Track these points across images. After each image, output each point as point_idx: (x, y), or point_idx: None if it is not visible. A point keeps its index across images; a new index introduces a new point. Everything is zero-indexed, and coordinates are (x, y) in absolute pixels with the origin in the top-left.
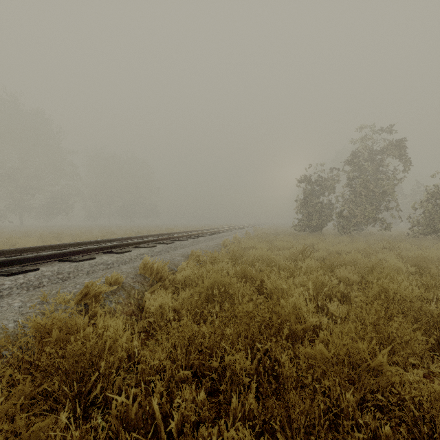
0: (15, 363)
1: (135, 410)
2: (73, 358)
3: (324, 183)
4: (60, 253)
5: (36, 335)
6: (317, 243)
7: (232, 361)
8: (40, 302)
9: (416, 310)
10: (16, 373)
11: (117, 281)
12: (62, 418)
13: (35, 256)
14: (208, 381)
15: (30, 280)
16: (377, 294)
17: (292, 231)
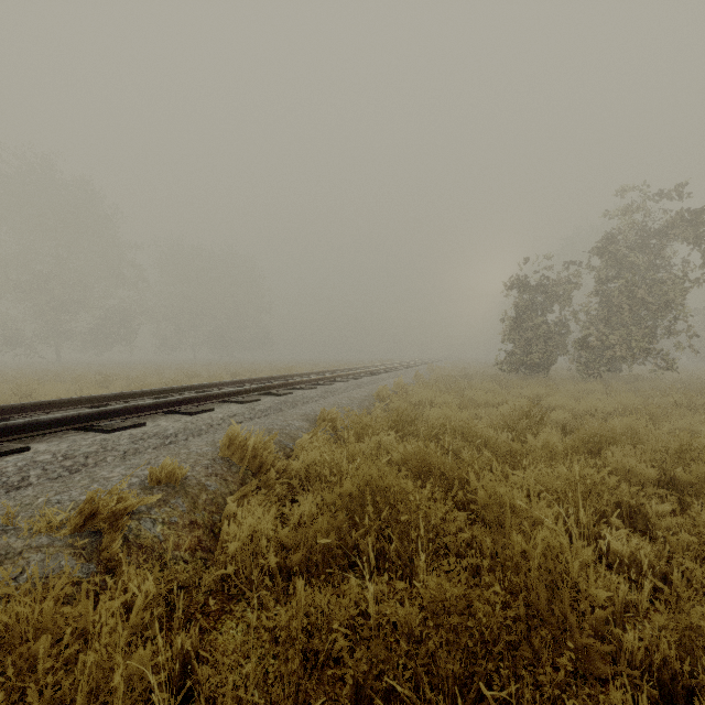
0: None
1: None
2: None
3: (553, 289)
4: (80, 415)
5: None
6: (546, 394)
7: None
8: None
9: None
10: None
11: (172, 475)
12: None
13: (28, 423)
14: None
15: (4, 472)
16: None
17: (494, 372)
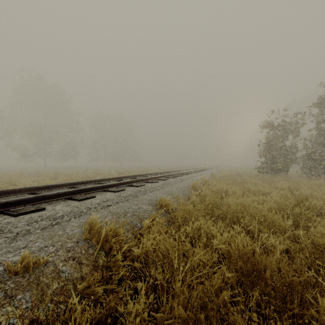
0: None
1: None
2: None
3: (289, 127)
4: None
5: None
6: (294, 187)
7: None
8: None
9: None
10: None
11: (29, 266)
12: None
13: None
14: None
15: None
16: None
17: (253, 172)
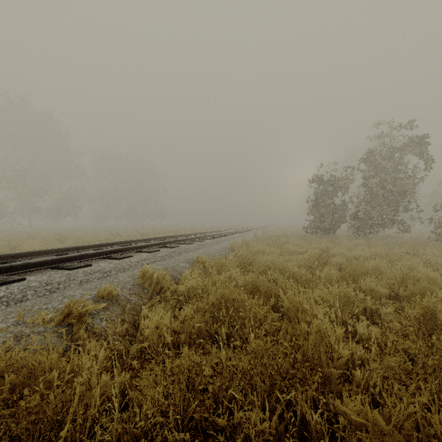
0: None
1: None
2: (27, 418)
3: (338, 182)
4: (53, 260)
5: None
6: (331, 246)
7: (245, 421)
8: (15, 323)
9: None
10: None
11: (110, 294)
12: None
13: (23, 264)
14: None
15: (12, 292)
16: (421, 317)
17: (303, 233)
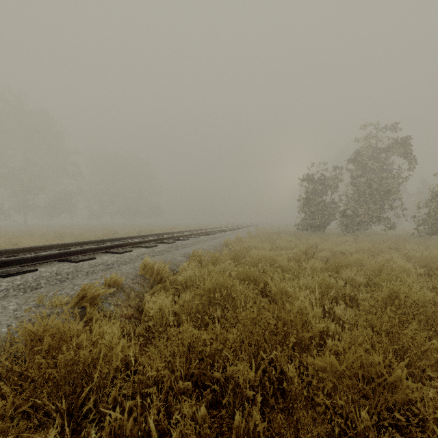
0: (3, 373)
1: (130, 426)
2: (65, 368)
3: (327, 182)
4: (60, 253)
5: (27, 342)
6: (320, 242)
7: (235, 372)
8: (36, 305)
9: (429, 315)
10: (2, 386)
11: (116, 282)
12: (51, 436)
13: (34, 257)
14: (209, 393)
15: (28, 281)
16: (387, 298)
17: (294, 230)
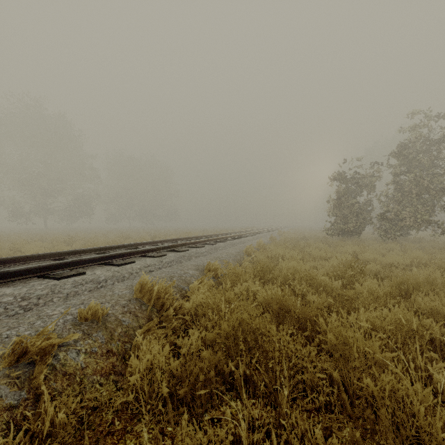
0: None
1: None
2: None
3: (363, 180)
4: (39, 267)
5: None
6: (360, 251)
7: None
8: None
9: None
10: None
11: (96, 314)
12: None
13: (1, 273)
14: None
15: None
16: None
17: (322, 235)
